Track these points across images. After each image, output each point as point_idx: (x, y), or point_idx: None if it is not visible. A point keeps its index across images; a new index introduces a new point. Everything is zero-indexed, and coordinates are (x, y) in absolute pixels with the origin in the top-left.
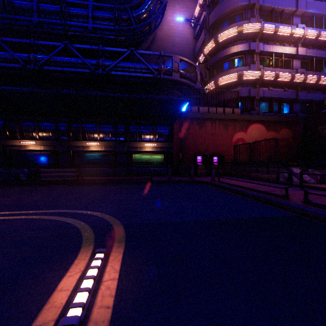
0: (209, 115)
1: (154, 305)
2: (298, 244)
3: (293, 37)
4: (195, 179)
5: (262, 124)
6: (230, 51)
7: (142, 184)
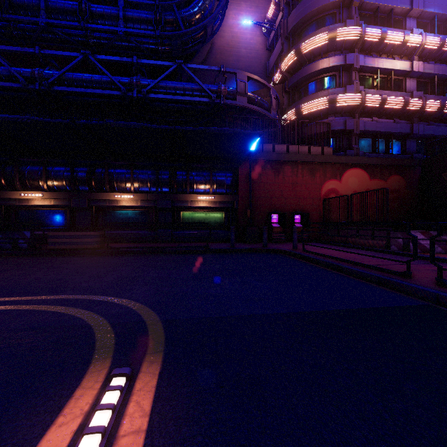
0: (289, 157)
1: None
2: (445, 357)
3: (407, 47)
4: (270, 247)
5: (362, 168)
6: (318, 66)
7: (194, 254)
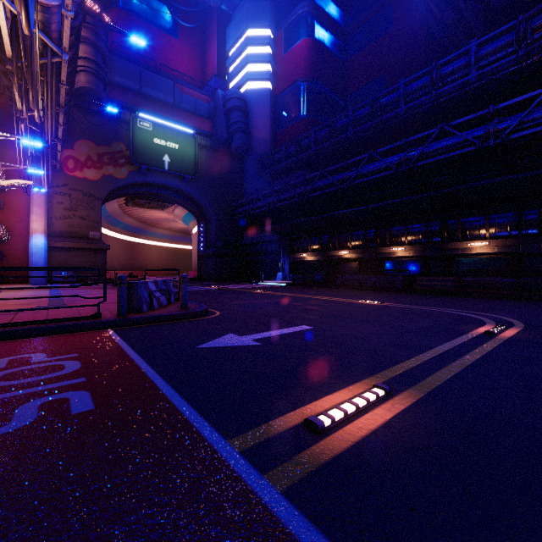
0: None
1: (537, 340)
2: None
3: None
4: None
5: None
6: None
7: None
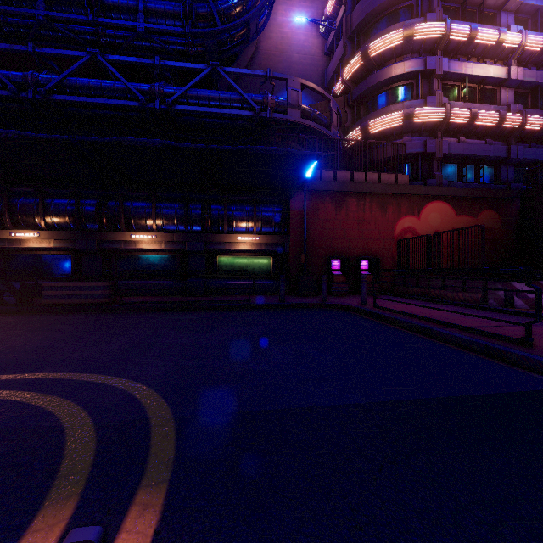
0: (354, 187)
1: None
2: None
3: (502, 49)
4: (330, 301)
5: (447, 202)
6: (390, 72)
7: (233, 310)
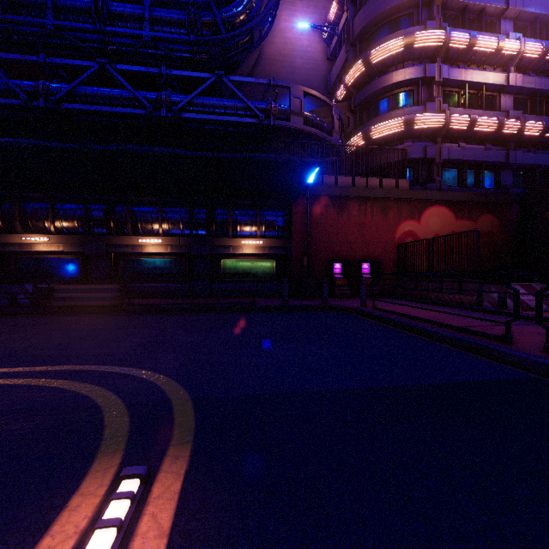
0: (355, 191)
1: None
2: None
3: (501, 56)
4: (332, 303)
5: (446, 206)
6: (391, 79)
7: (237, 312)
